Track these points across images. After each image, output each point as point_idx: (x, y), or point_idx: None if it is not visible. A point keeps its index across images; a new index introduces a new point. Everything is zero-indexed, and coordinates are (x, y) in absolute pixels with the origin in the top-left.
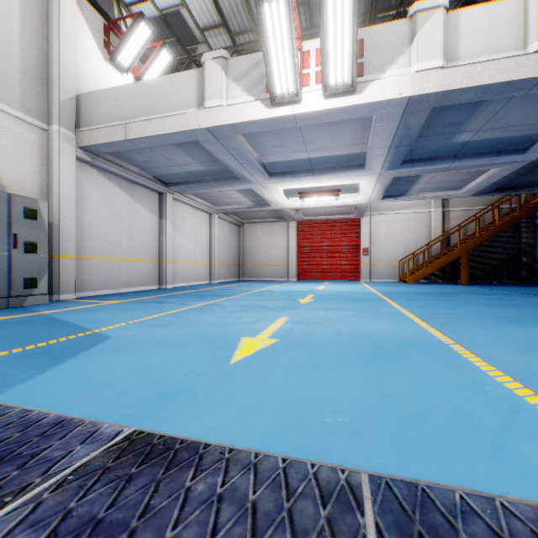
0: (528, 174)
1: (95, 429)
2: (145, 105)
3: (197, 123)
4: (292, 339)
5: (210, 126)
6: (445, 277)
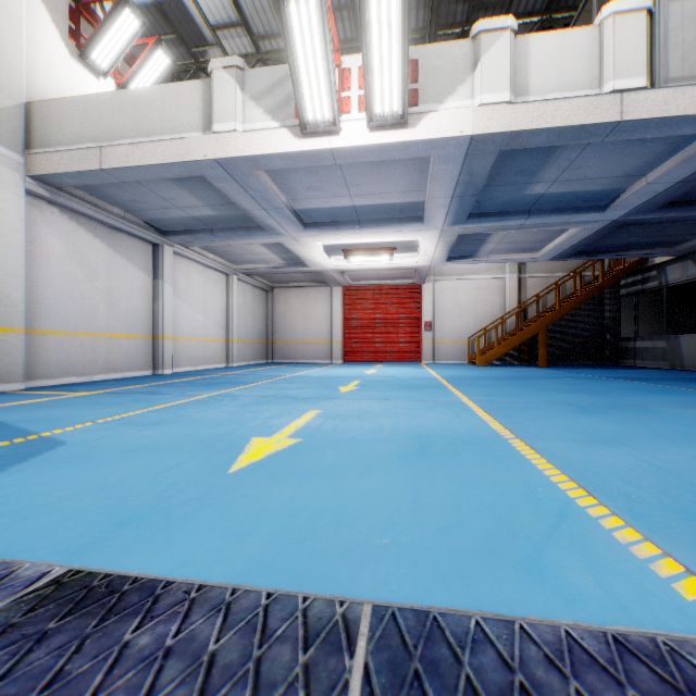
0: (611, 236)
1: (9, 571)
2: (128, 123)
3: (202, 152)
4: (318, 438)
5: (220, 157)
6: (521, 358)
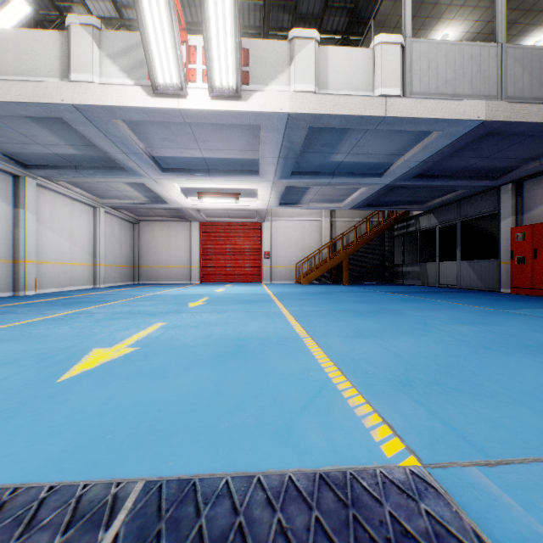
0: (387, 195)
1: None
2: None
3: (59, 96)
4: (154, 346)
5: (78, 103)
6: (332, 279)
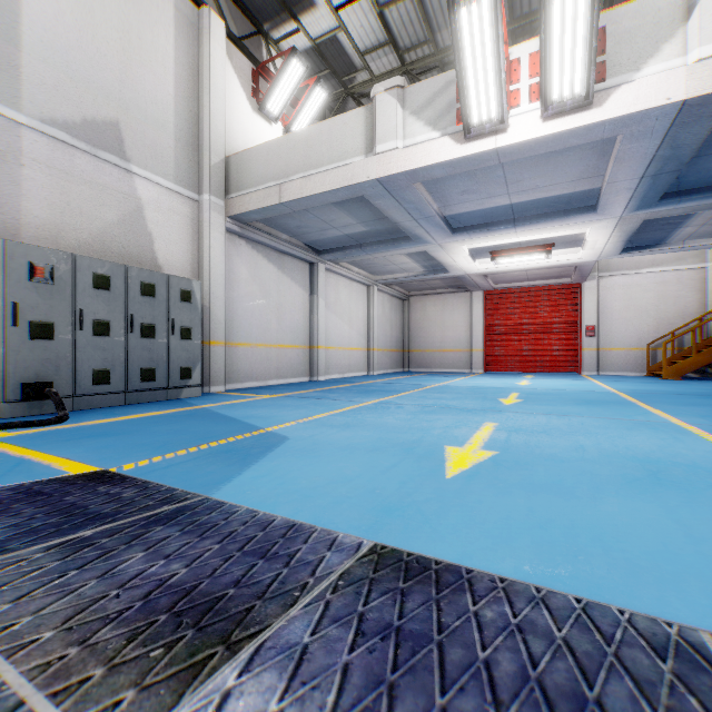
0: None
1: (332, 537)
2: (301, 159)
3: (365, 174)
4: (514, 452)
5: (382, 176)
6: None
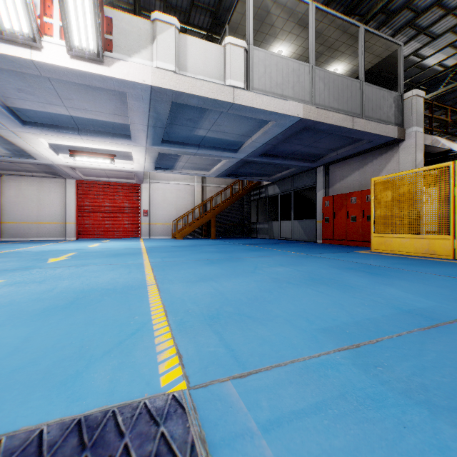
0: (243, 167)
1: None
2: None
3: None
4: None
5: None
6: (203, 234)
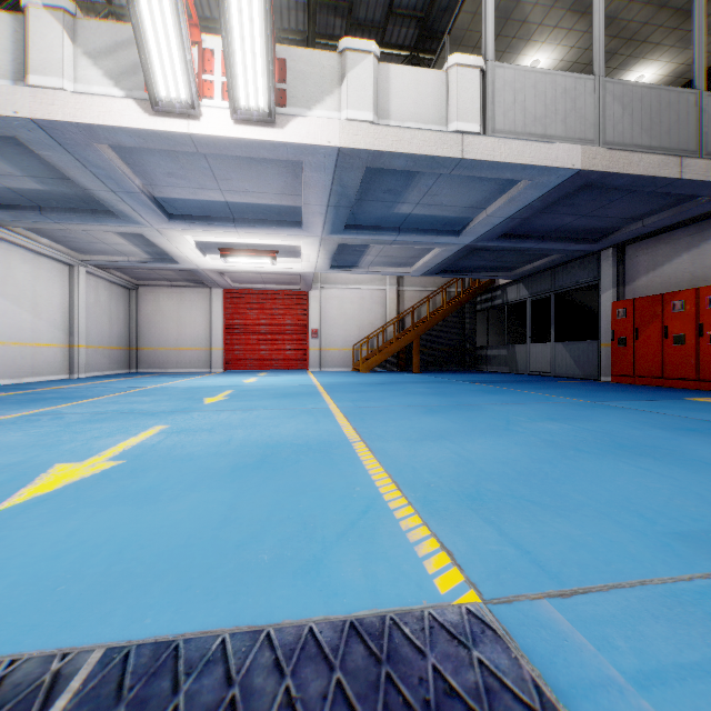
0: (467, 258)
1: None
2: None
3: (12, 106)
4: (147, 457)
5: (40, 118)
6: (400, 365)
